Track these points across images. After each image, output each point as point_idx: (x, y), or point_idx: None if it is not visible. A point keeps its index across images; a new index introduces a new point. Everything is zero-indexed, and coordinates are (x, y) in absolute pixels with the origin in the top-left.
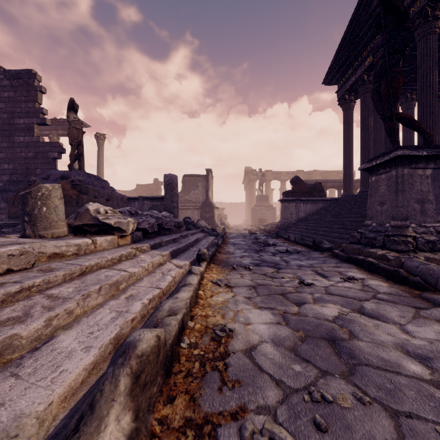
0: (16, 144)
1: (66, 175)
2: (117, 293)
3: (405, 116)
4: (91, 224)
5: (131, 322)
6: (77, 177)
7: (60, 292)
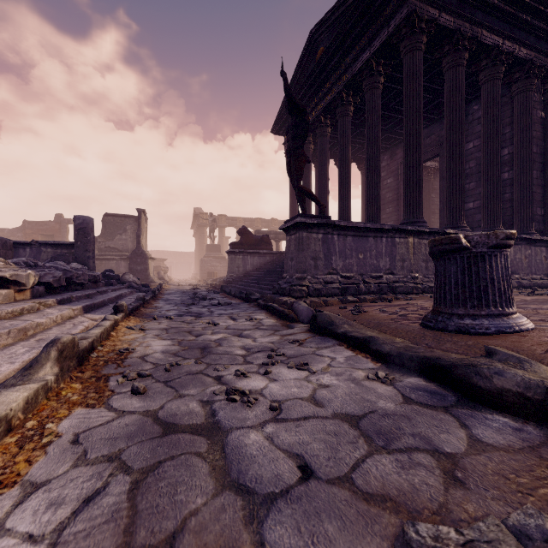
0: None
1: None
2: (26, 337)
3: (306, 190)
4: None
5: None
6: None
7: None
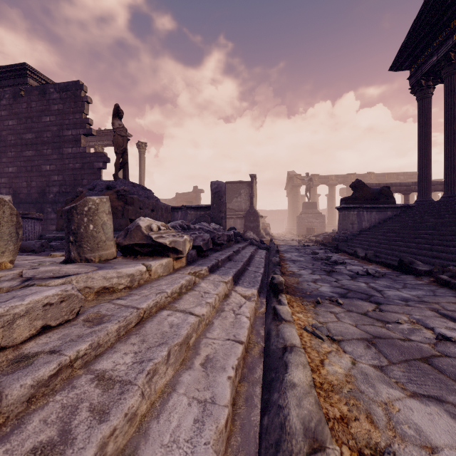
0: (64, 155)
1: (111, 185)
2: (188, 354)
3: None
4: (143, 244)
5: (225, 428)
6: (122, 187)
7: (114, 366)
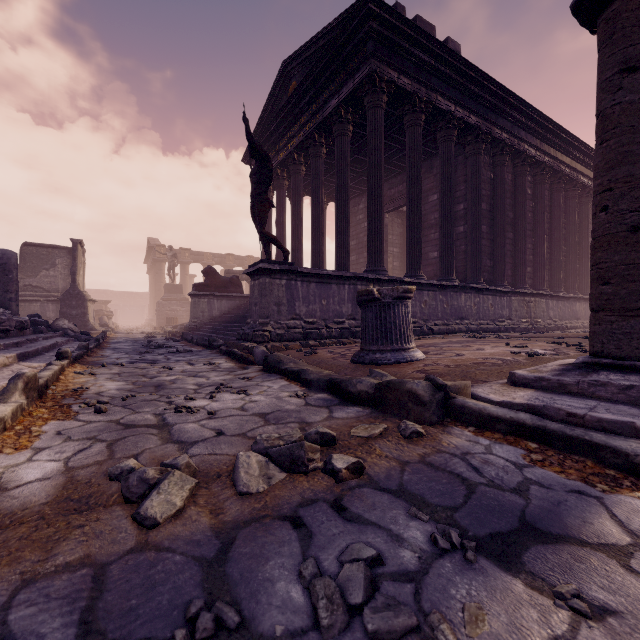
0: None
1: None
2: None
3: (270, 236)
4: None
5: None
6: None
7: None
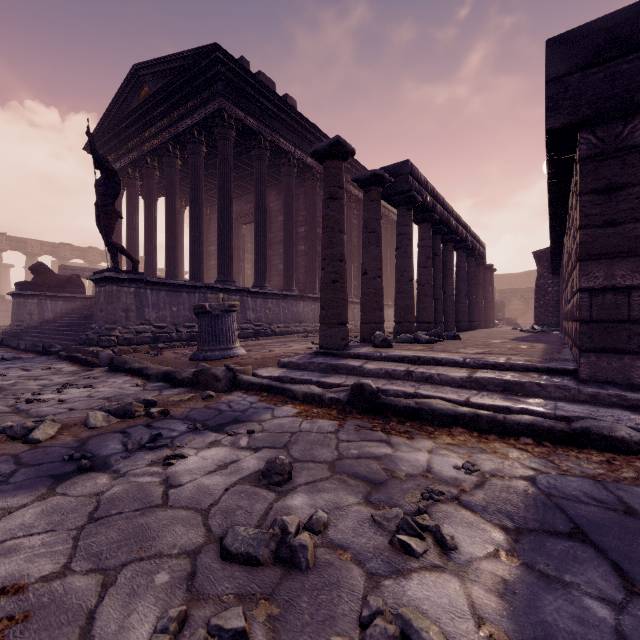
0: None
1: None
2: None
3: (118, 246)
4: None
5: None
6: None
7: None
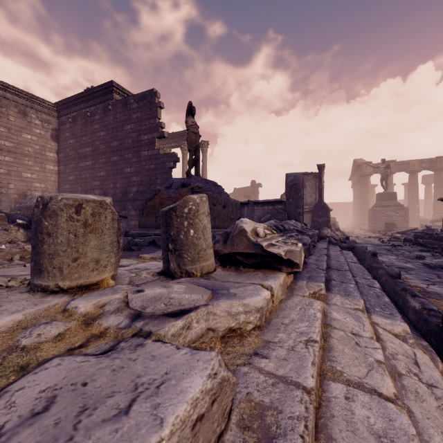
0: (142, 158)
1: (186, 183)
2: None
3: None
4: (249, 253)
5: None
6: (196, 184)
7: None
